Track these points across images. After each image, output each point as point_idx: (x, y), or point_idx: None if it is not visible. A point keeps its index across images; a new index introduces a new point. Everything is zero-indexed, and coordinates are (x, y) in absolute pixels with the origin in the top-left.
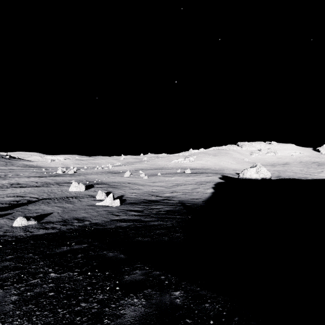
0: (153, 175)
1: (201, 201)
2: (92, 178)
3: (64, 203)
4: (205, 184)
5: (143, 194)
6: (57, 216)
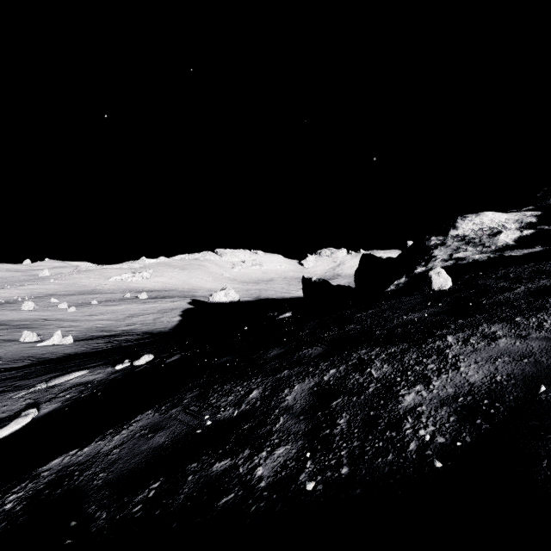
0: (83, 304)
1: (168, 329)
2: None
3: None
4: (171, 312)
5: (88, 331)
6: (12, 357)
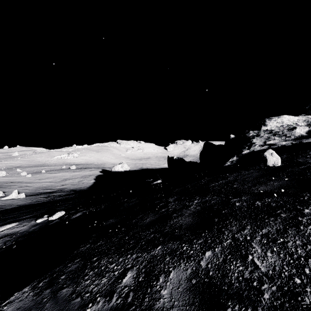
0: (36, 173)
1: (86, 188)
2: None
3: None
4: (89, 177)
5: (37, 189)
6: None
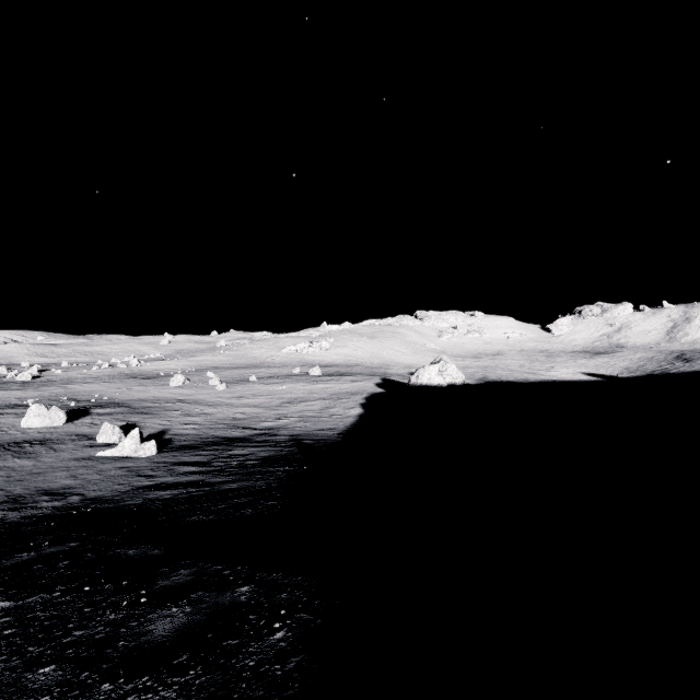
0: (238, 381)
1: (336, 433)
2: (84, 392)
3: (10, 459)
4: (348, 398)
5: (214, 426)
6: None
